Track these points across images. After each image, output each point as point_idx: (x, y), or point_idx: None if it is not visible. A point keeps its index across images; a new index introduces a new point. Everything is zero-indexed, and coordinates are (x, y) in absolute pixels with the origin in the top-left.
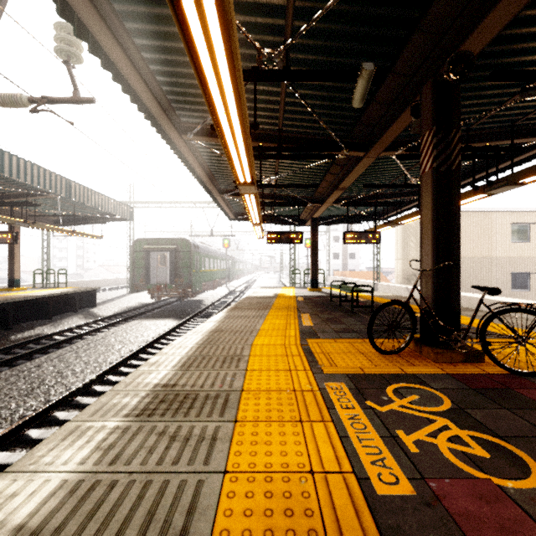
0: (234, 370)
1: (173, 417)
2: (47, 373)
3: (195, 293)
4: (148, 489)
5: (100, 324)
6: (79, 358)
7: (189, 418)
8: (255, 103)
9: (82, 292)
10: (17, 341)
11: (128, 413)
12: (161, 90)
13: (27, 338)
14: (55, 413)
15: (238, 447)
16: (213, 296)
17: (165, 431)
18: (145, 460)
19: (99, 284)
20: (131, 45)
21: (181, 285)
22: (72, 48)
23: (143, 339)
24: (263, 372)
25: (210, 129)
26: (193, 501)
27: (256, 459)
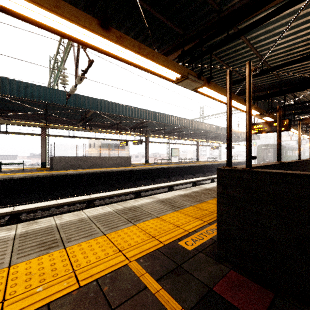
0: None
1: None
2: None
3: None
4: None
5: None
6: None
7: None
8: None
9: (244, 162)
10: None
11: None
12: None
13: None
14: None
15: None
16: None
17: None
18: None
19: None
20: None
21: None
22: None
23: None
24: None
25: None
26: None
27: None
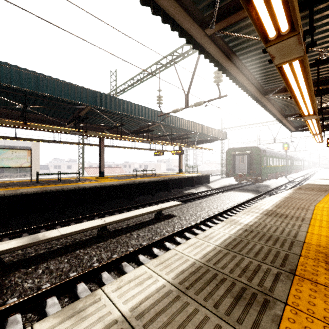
0: (304, 212)
1: (279, 218)
2: (204, 206)
3: (263, 180)
4: (278, 228)
5: (214, 191)
6: (213, 203)
7: (286, 219)
8: (317, 78)
9: (204, 176)
10: (186, 193)
11: (260, 214)
12: (256, 80)
13: (189, 193)
14: (213, 219)
15: (312, 229)
16: (276, 183)
17: (277, 220)
18: (274, 223)
19: (206, 172)
20: (246, 71)
21: (254, 174)
22: (219, 78)
23: (238, 200)
24: (324, 215)
25: (282, 88)
26: (296, 233)
27: (321, 233)
